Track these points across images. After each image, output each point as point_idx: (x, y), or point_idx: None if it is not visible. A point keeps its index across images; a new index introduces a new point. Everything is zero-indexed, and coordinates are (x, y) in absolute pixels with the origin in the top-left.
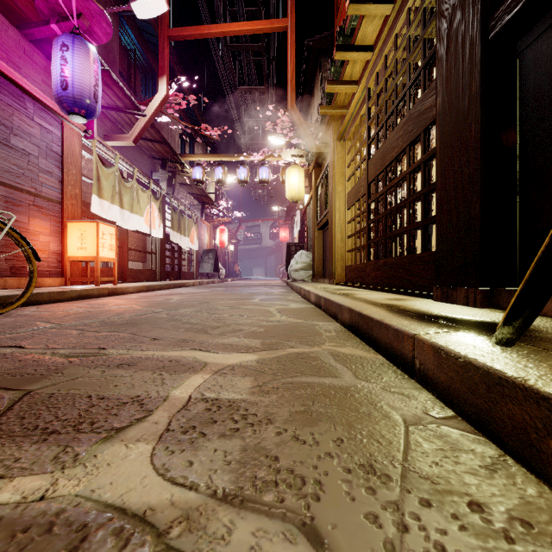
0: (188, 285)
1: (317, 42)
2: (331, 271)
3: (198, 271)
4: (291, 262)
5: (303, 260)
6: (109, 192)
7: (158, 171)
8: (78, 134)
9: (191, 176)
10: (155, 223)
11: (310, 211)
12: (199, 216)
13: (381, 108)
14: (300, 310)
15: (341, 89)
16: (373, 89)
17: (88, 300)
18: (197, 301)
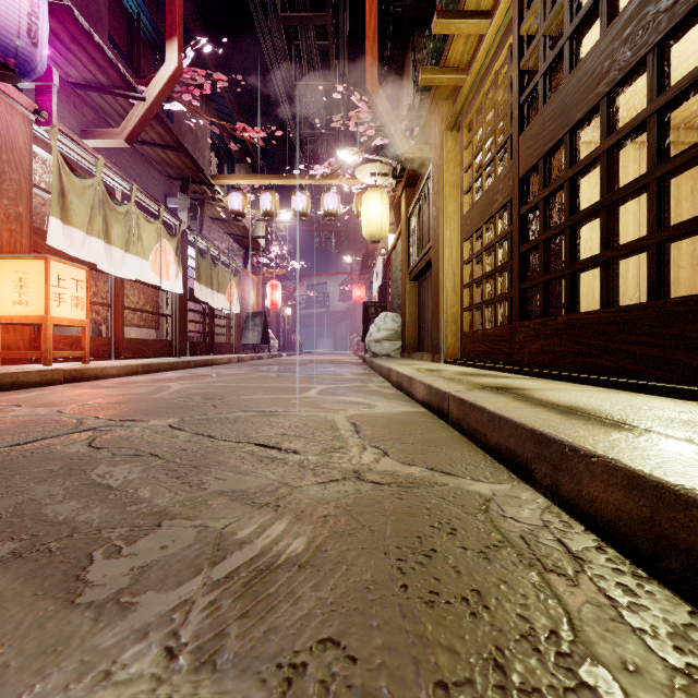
0: (220, 363)
1: (409, 8)
2: (436, 341)
3: (240, 342)
4: (371, 329)
5: (387, 326)
6: (83, 217)
7: (177, 196)
8: (24, 116)
9: (227, 206)
10: (170, 271)
11: (398, 256)
12: (241, 265)
13: (556, 18)
14: (401, 421)
15: (461, 27)
16: (530, 1)
17: (10, 393)
18: (204, 395)
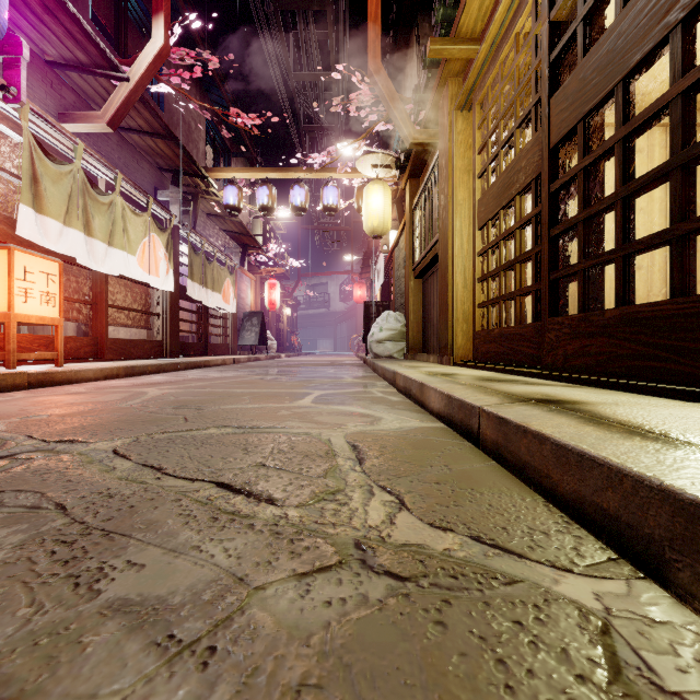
0: (213, 365)
1: None
2: (445, 341)
3: (237, 343)
4: (372, 329)
5: (390, 326)
6: (59, 206)
7: (168, 189)
8: None
9: (222, 200)
10: (159, 268)
11: (400, 253)
12: (238, 263)
13: None
14: (415, 443)
15: None
16: None
17: None
18: (179, 403)
